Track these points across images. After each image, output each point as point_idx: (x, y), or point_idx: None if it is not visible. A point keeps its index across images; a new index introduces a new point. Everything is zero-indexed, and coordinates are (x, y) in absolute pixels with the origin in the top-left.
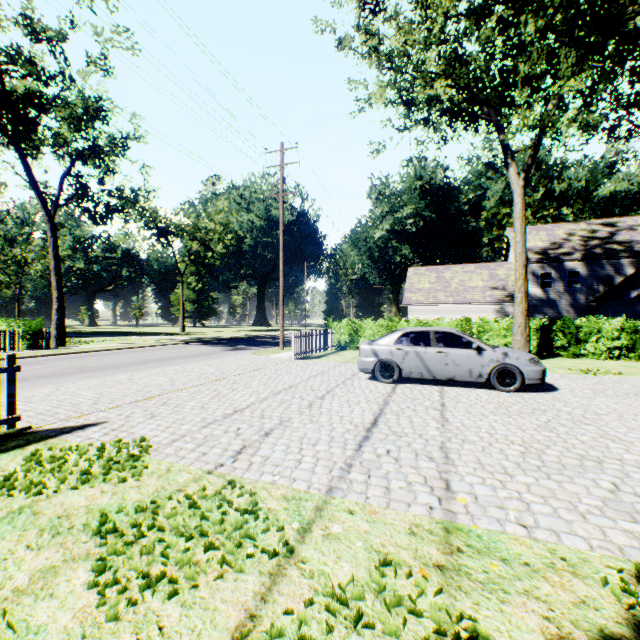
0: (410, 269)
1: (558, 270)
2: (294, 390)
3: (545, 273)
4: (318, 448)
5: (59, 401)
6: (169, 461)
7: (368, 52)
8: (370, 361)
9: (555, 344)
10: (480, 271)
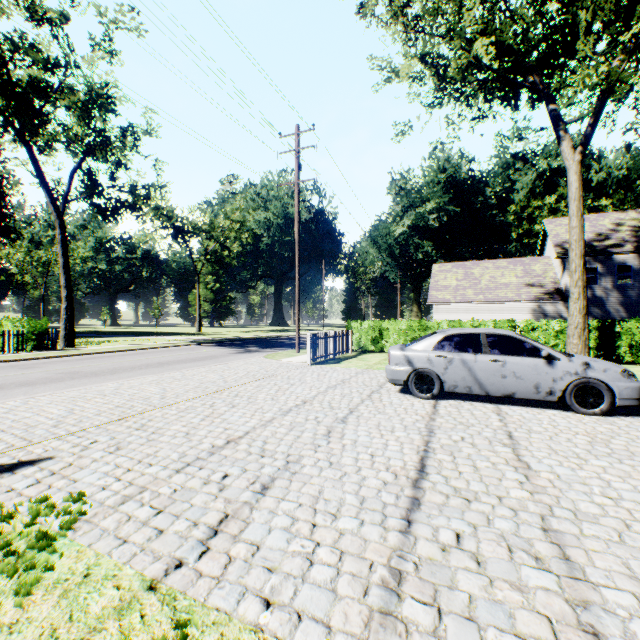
0: (435, 265)
1: (605, 264)
2: (308, 408)
3: (587, 268)
4: (341, 525)
5: (13, 421)
6: (97, 550)
7: (395, 12)
8: (402, 371)
9: (618, 348)
10: (513, 267)
